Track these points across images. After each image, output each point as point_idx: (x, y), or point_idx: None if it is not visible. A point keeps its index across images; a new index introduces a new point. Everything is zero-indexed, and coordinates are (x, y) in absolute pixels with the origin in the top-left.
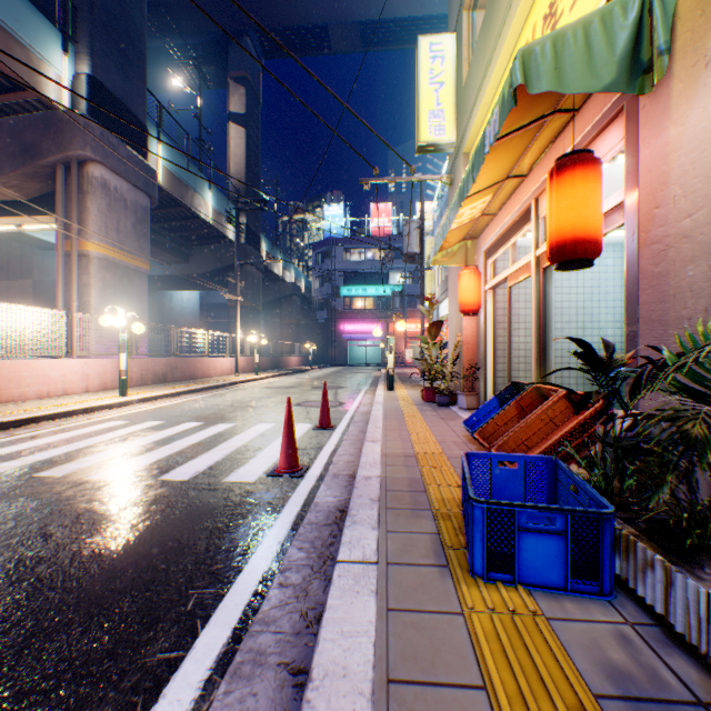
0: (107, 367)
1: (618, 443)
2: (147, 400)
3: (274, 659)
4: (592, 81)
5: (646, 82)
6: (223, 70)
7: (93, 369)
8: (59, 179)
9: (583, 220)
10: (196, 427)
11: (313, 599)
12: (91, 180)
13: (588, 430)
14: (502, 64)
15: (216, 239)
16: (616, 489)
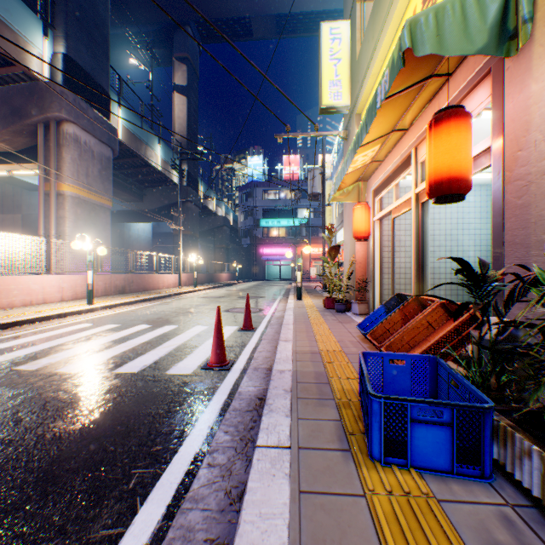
0: (78, 281)
1: (494, 347)
2: (108, 307)
3: (202, 535)
4: (467, 45)
5: (511, 47)
6: (170, 52)
7: (67, 283)
8: (41, 135)
9: (457, 162)
10: (146, 328)
11: (236, 478)
12: (66, 136)
13: (461, 333)
14: (388, 42)
15: (164, 182)
16: (493, 386)
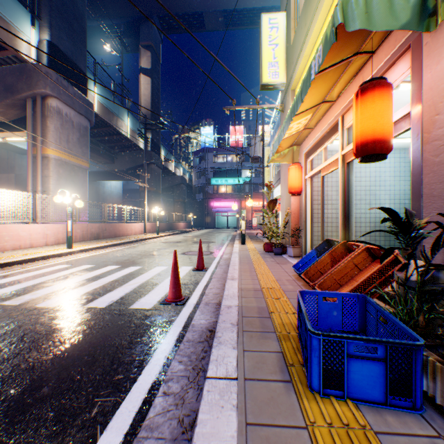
0: (59, 229)
1: (422, 288)
2: (85, 251)
3: None
4: (393, 21)
5: (431, 23)
6: (137, 41)
7: (50, 230)
8: (29, 108)
9: (380, 126)
10: (115, 269)
11: (188, 406)
12: (50, 108)
13: (385, 274)
14: (318, 27)
15: (132, 148)
16: (421, 323)
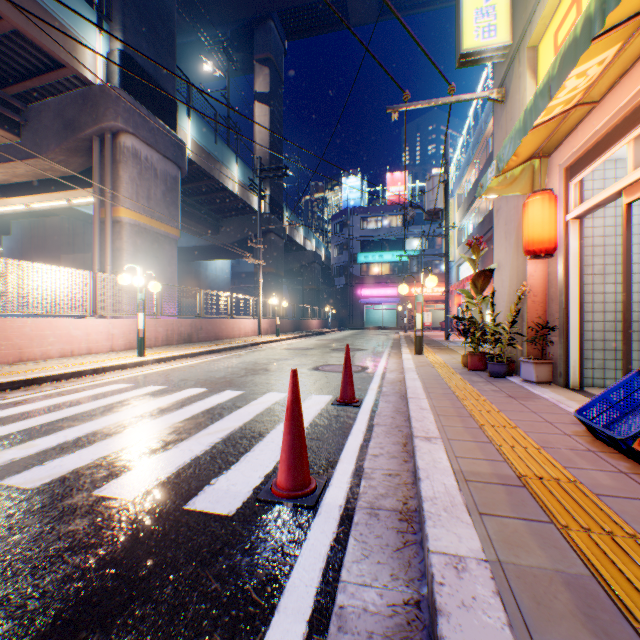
0: (131, 326)
1: None
2: (163, 360)
3: None
4: None
5: None
6: (250, 55)
7: (118, 328)
8: (95, 151)
9: None
10: (195, 395)
11: None
12: (123, 150)
13: None
14: None
15: (242, 210)
16: None
